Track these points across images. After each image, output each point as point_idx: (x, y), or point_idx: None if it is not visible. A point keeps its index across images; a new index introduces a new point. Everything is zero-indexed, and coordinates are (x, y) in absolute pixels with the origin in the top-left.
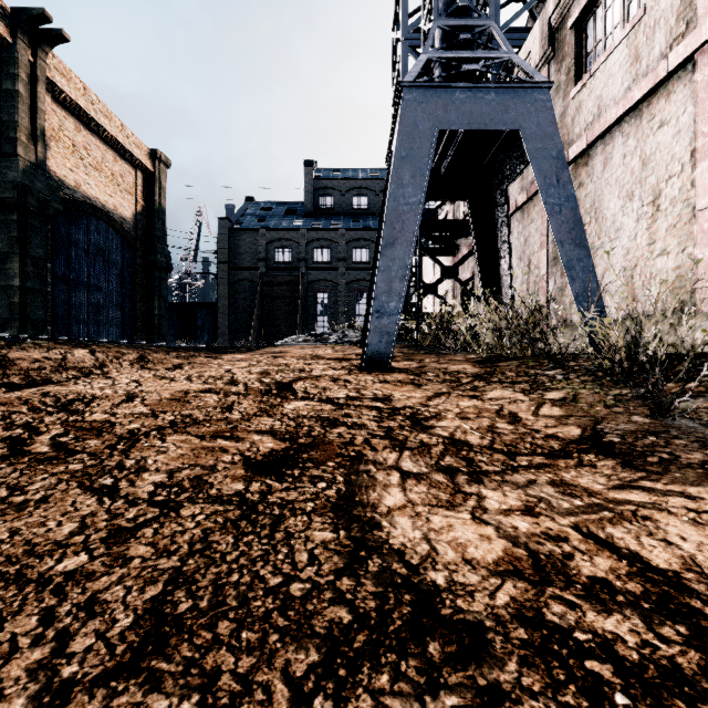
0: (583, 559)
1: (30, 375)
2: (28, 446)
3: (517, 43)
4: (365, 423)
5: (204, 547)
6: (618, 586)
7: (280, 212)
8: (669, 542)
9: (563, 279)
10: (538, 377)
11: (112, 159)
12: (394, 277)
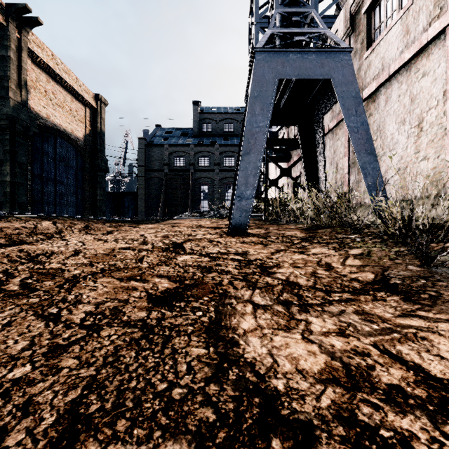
0: (382, 369)
1: (12, 238)
2: (4, 286)
3: (328, 25)
4: (230, 270)
5: (114, 359)
6: (409, 392)
7: (177, 134)
8: (442, 357)
9: (359, 176)
10: (344, 240)
11: (70, 100)
12: (249, 174)
